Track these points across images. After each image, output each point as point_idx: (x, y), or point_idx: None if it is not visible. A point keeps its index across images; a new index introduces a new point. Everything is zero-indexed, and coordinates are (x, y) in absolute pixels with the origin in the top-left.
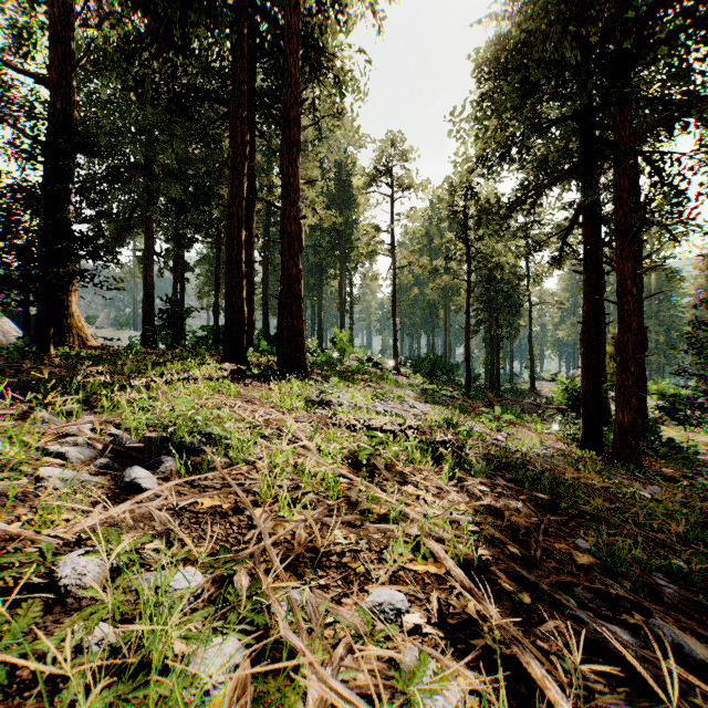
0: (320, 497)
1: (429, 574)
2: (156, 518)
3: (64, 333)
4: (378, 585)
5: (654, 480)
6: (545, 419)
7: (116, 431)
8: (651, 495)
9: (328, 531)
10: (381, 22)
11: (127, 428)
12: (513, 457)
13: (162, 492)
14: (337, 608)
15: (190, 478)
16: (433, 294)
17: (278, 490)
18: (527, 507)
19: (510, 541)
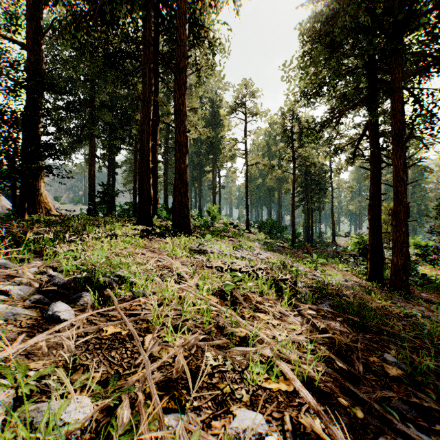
0: (196, 323)
1: (281, 392)
2: (65, 346)
3: (36, 206)
4: (241, 406)
5: (418, 302)
6: (343, 261)
7: (53, 273)
8: (420, 313)
9: (201, 353)
10: (238, 7)
11: (63, 270)
12: (330, 289)
13: (76, 322)
14: (207, 437)
15: (99, 310)
16: (270, 182)
17: (165, 318)
18: (342, 326)
19: (337, 356)
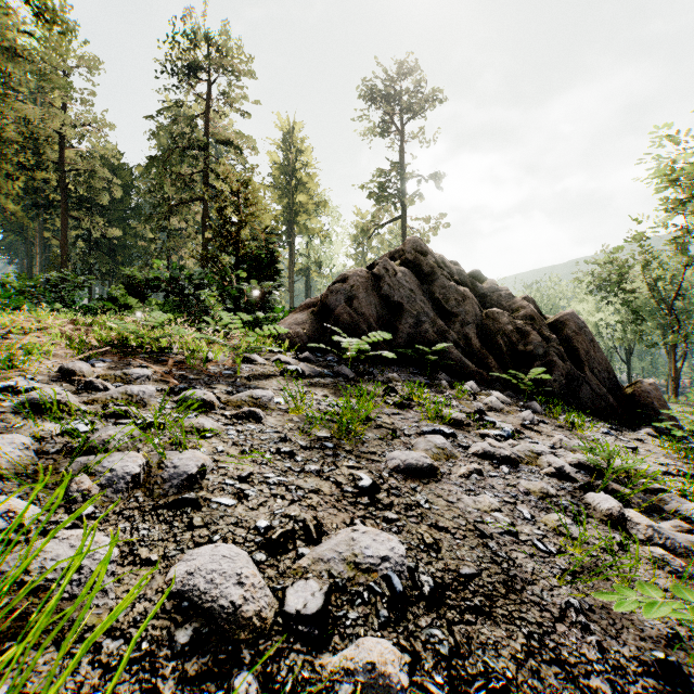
0: None
1: None
2: None
3: None
4: None
5: None
6: None
7: None
8: None
9: None
10: None
11: None
12: None
13: None
14: None
15: None
16: None
17: None
18: None
19: None
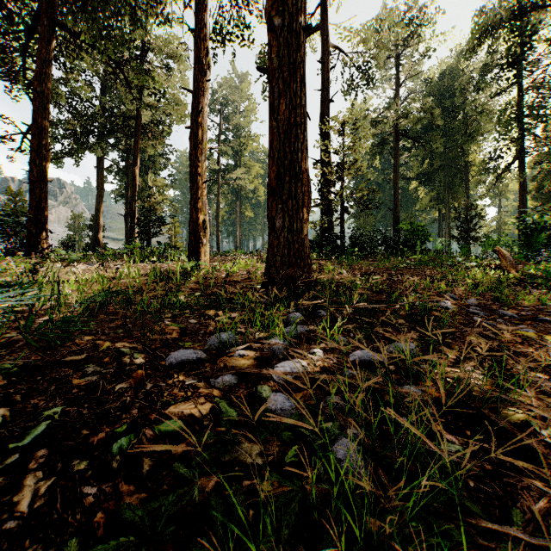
0: None
1: None
2: None
3: None
4: None
5: None
6: None
7: None
8: None
9: None
10: None
11: None
12: None
13: None
14: None
15: None
16: None
17: None
18: None
19: None
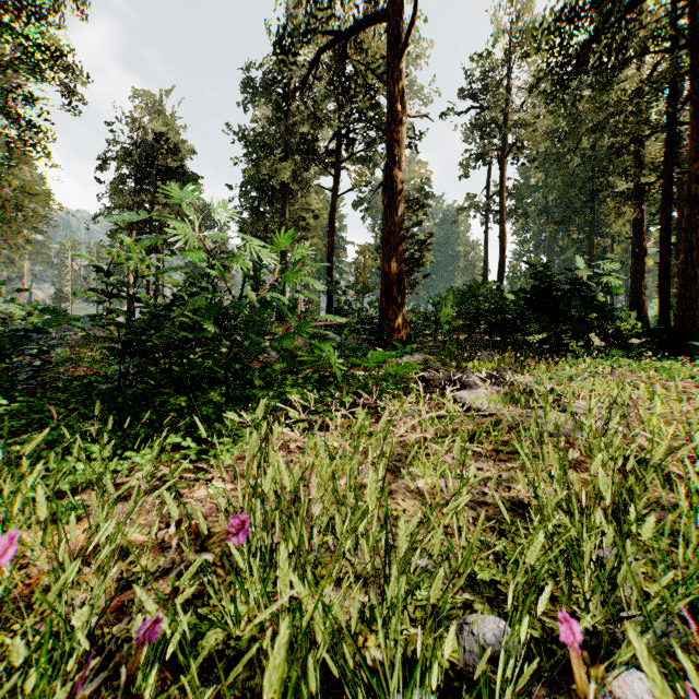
0: None
1: None
2: None
3: None
4: None
5: None
6: None
7: None
8: None
9: None
10: None
11: None
12: None
13: None
14: None
15: None
16: None
17: None
18: None
19: None
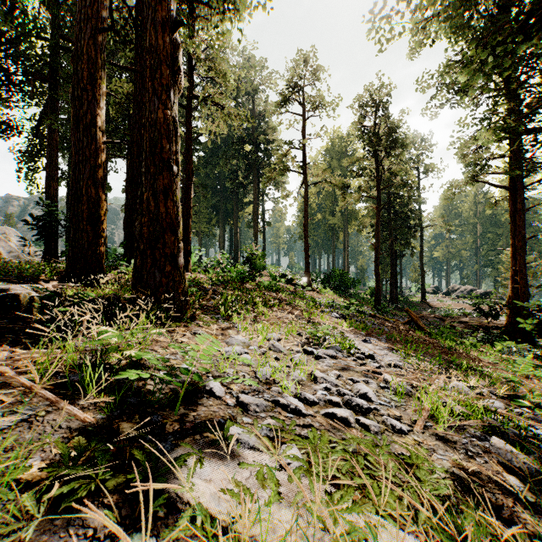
0: None
1: None
2: None
3: None
4: None
5: None
6: (464, 337)
7: None
8: None
9: None
10: None
11: None
12: None
13: None
14: None
15: None
16: (334, 219)
17: None
18: None
19: None
